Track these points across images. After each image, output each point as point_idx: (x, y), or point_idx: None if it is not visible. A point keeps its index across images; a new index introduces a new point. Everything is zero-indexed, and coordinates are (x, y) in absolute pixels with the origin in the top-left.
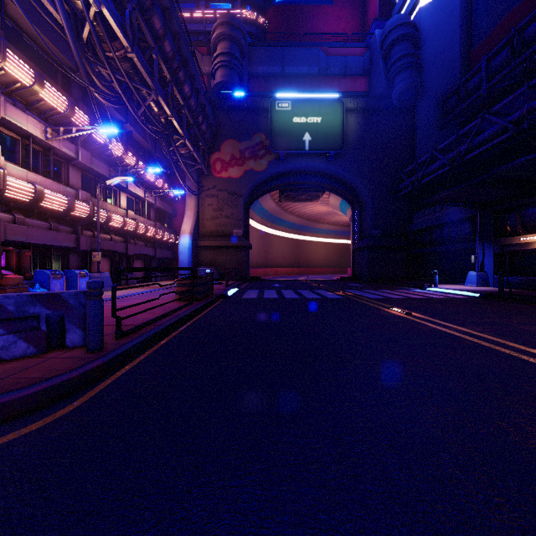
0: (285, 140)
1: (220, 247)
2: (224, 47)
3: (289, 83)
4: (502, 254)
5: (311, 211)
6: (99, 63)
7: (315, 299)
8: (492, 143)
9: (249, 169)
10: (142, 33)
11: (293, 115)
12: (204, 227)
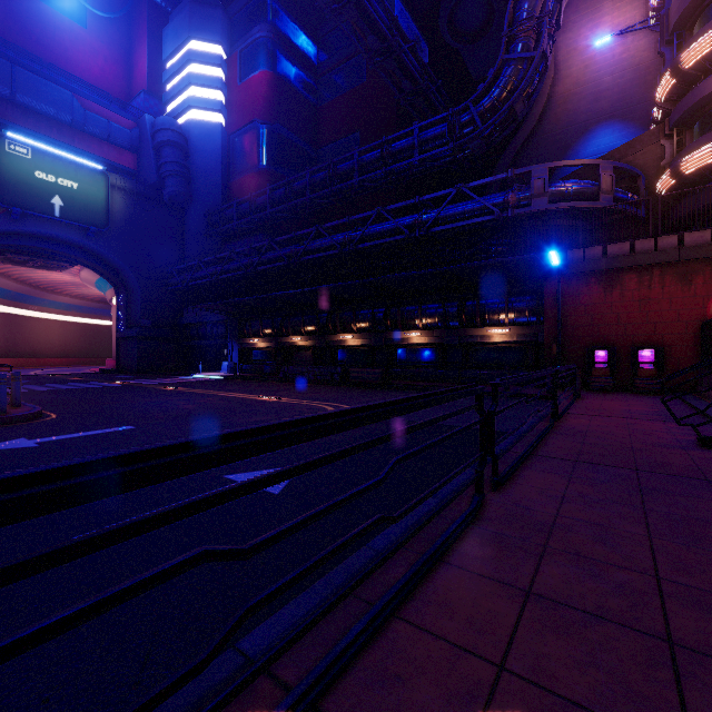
0: (21, 194)
1: None
2: None
3: (24, 116)
4: (243, 349)
5: (43, 277)
6: None
7: (99, 387)
8: (236, 274)
9: None
10: None
11: (36, 168)
12: None
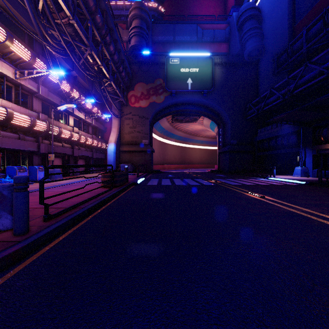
0: (175, 83)
1: (134, 151)
2: (137, 23)
3: (178, 47)
4: (317, 155)
5: (191, 129)
6: (50, 27)
7: (196, 185)
8: (312, 82)
9: (152, 101)
10: (81, 9)
11: (180, 67)
12: (124, 138)
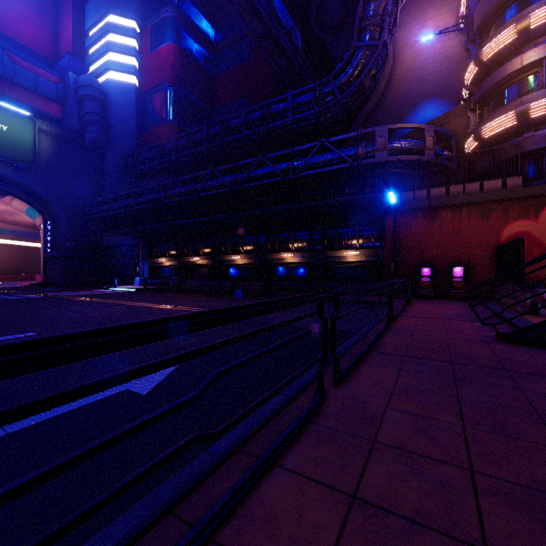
0: None
1: None
2: None
3: None
4: (152, 267)
5: None
6: None
7: (22, 299)
8: (146, 206)
9: None
10: None
11: None
12: None
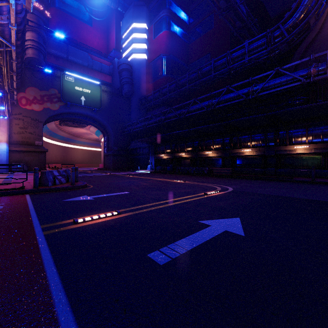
0: (70, 97)
1: (26, 151)
2: (34, 36)
3: (71, 65)
4: (156, 159)
5: (76, 131)
6: None
7: (101, 175)
8: (154, 125)
9: (47, 107)
10: None
11: (75, 85)
12: (12, 138)
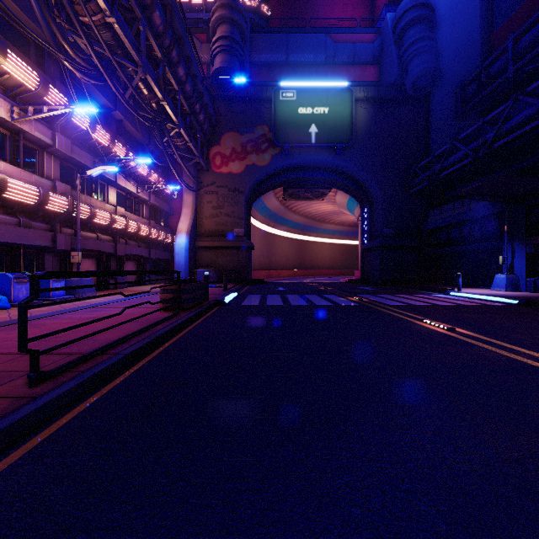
0: (289, 132)
1: (220, 247)
2: (224, 31)
3: (294, 72)
4: (535, 254)
5: (316, 210)
6: (72, 29)
7: (326, 307)
8: (527, 128)
9: (251, 164)
10: (127, 0)
11: (298, 106)
12: (203, 226)
